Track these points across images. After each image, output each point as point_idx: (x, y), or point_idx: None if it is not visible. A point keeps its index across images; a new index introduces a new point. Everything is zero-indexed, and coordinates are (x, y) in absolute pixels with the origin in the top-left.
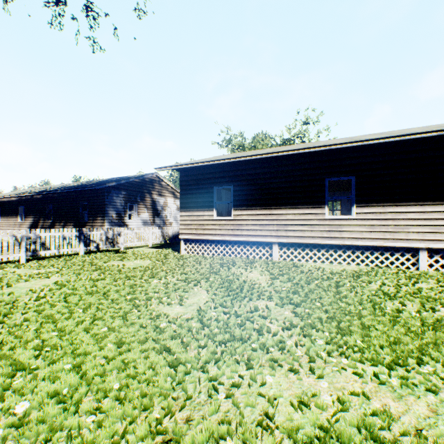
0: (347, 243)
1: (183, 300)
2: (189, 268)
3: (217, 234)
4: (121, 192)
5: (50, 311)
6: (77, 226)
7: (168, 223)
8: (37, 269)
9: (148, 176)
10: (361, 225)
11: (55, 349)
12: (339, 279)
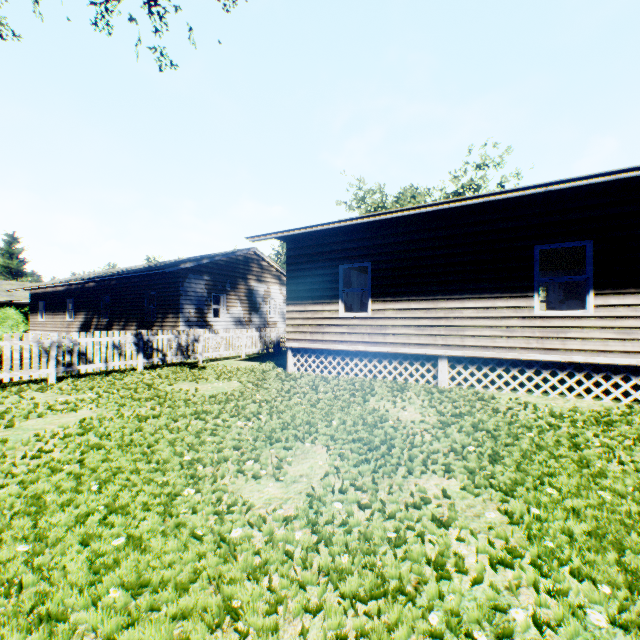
0: (576, 360)
1: (282, 467)
2: (298, 399)
3: (344, 341)
4: (203, 277)
5: (41, 486)
6: (141, 327)
7: (271, 323)
8: (67, 394)
9: (242, 253)
10: (604, 327)
11: (3, 597)
12: (574, 429)
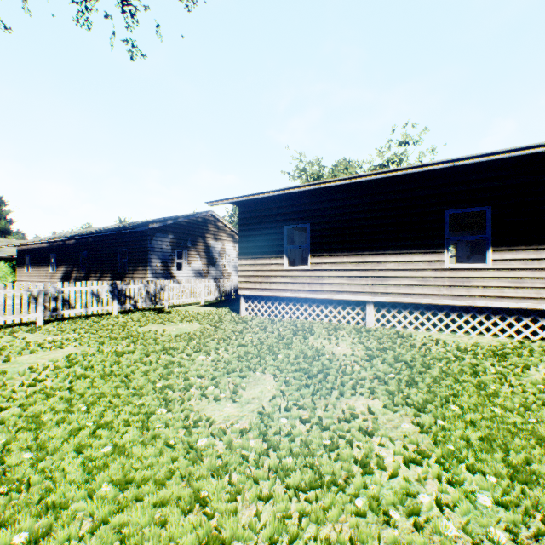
0: (478, 305)
1: (238, 391)
2: (250, 337)
3: (288, 290)
4: (168, 235)
5: (39, 408)
6: (115, 278)
7: (226, 274)
8: (53, 335)
9: (201, 215)
10: (500, 277)
11: (15, 492)
12: (475, 360)
